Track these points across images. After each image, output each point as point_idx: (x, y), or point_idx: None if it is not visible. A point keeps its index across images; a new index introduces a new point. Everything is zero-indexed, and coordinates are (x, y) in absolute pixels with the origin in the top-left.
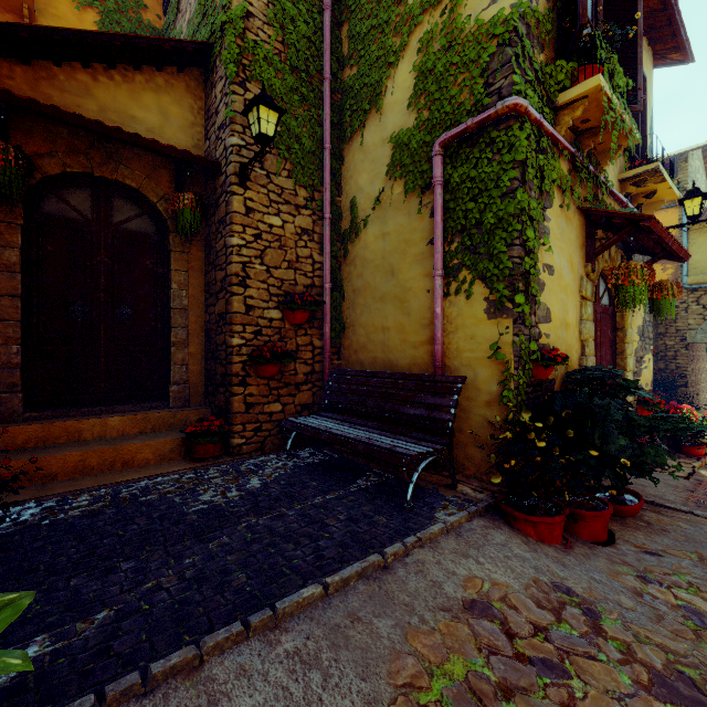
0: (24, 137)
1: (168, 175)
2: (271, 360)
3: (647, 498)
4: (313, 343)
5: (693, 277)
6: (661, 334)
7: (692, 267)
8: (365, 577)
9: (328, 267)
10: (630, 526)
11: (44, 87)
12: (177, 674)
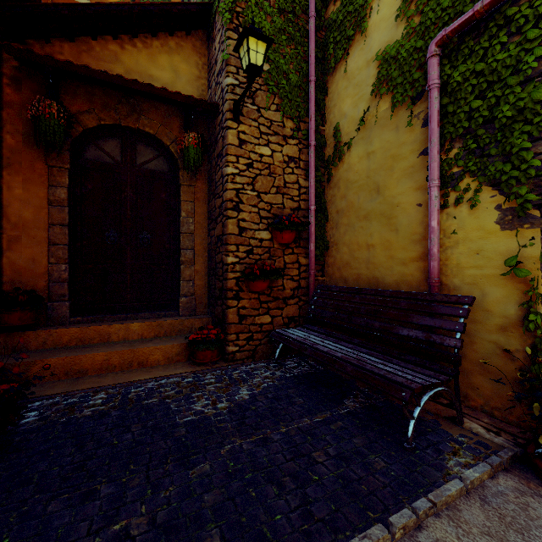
0: (71, 99)
1: (178, 121)
2: (260, 277)
3: None
4: (299, 260)
5: None
6: None
7: None
8: None
9: (313, 191)
10: None
11: (85, 58)
12: None
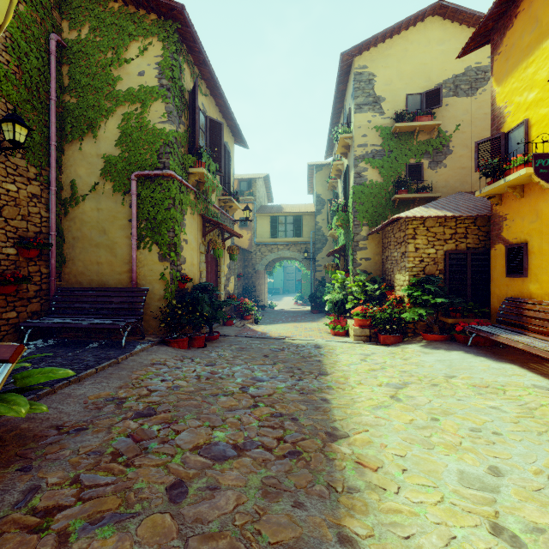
0: None
1: None
2: (13, 282)
3: (223, 334)
4: (41, 270)
5: (258, 239)
6: (246, 265)
7: (258, 234)
8: (111, 366)
9: (54, 222)
10: (214, 342)
11: None
12: (47, 395)
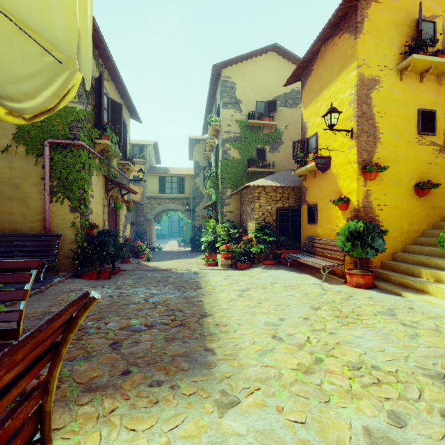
0: None
1: None
2: None
3: (123, 269)
4: None
5: (148, 194)
6: (138, 215)
7: (148, 190)
8: (36, 294)
9: None
10: (116, 275)
11: None
12: None
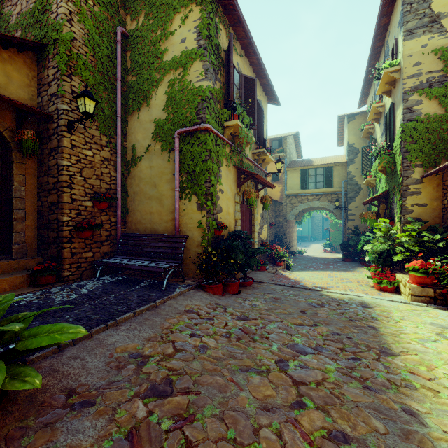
0: None
1: (11, 114)
2: (88, 229)
3: (257, 280)
4: (110, 219)
5: (288, 191)
6: (278, 215)
7: (288, 187)
8: (149, 310)
9: (120, 180)
10: (247, 289)
11: None
12: (84, 340)
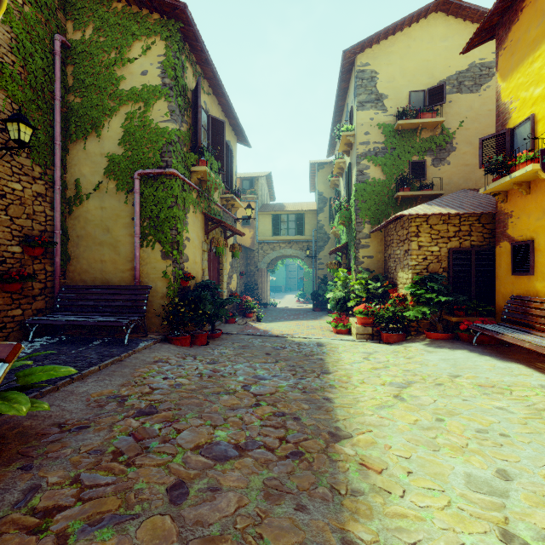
0: None
1: None
2: (18, 280)
3: (226, 332)
4: (46, 268)
5: (260, 237)
6: (249, 263)
7: (260, 232)
8: (114, 364)
9: (59, 220)
10: (216, 340)
11: None
12: (51, 392)
